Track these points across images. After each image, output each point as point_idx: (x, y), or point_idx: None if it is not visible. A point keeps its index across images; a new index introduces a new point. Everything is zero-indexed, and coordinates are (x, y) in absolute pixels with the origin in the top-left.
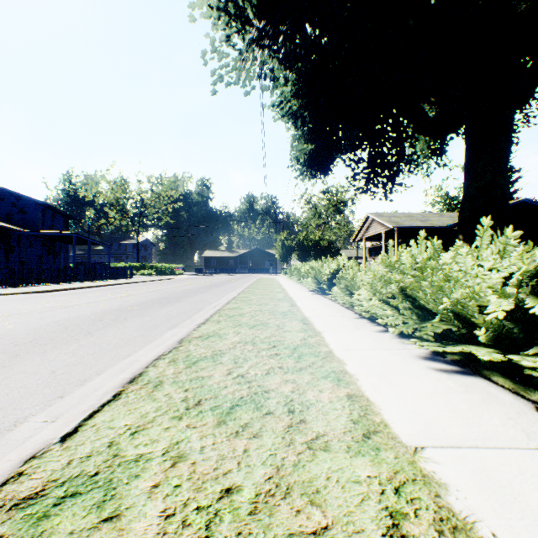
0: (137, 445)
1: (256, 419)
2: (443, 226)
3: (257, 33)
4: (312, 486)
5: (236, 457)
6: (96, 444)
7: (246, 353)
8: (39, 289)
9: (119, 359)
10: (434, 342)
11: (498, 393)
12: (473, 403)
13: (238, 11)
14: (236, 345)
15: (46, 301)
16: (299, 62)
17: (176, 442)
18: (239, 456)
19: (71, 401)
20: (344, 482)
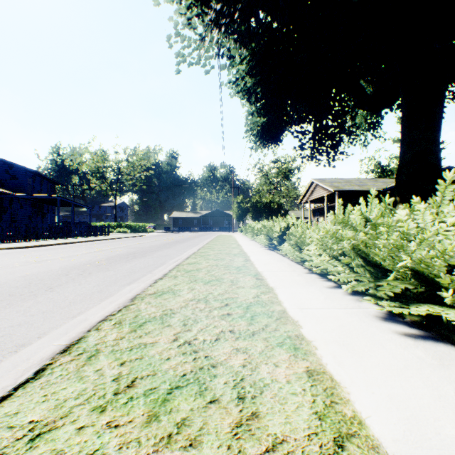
0: None
1: (197, 411)
2: (378, 190)
3: (215, 14)
4: None
5: None
6: None
7: (197, 313)
8: (22, 245)
9: (68, 318)
10: (389, 300)
11: None
12: None
13: None
14: (188, 303)
15: (24, 256)
16: (253, 42)
17: None
18: None
19: None
20: None
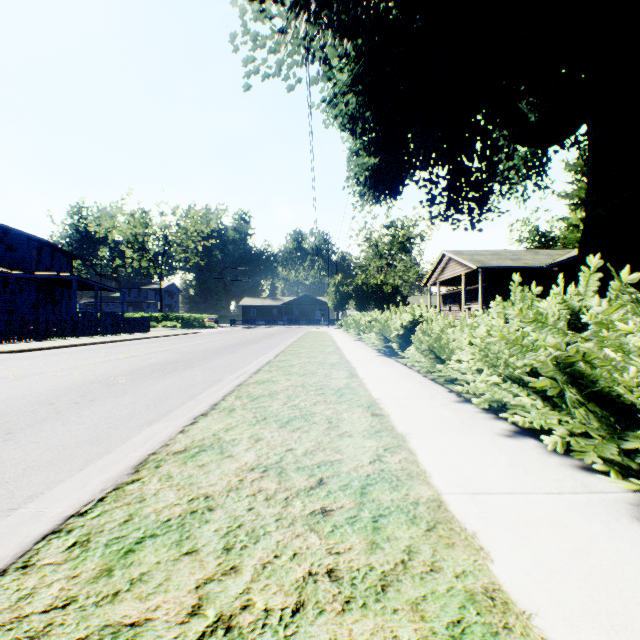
0: None
1: None
2: (540, 266)
3: None
4: None
5: None
6: None
7: (260, 508)
8: (11, 348)
9: None
10: None
11: None
12: None
13: None
14: (245, 476)
15: (3, 367)
16: (360, 38)
17: None
18: None
19: None
20: None
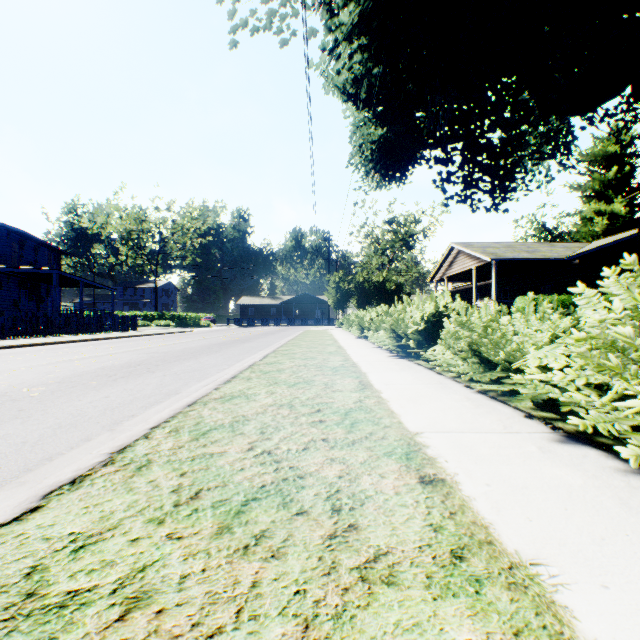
0: None
1: None
2: (560, 258)
3: None
4: None
5: None
6: None
7: None
8: None
9: None
10: None
11: None
12: None
13: None
14: None
15: None
16: None
17: None
18: None
19: None
20: None
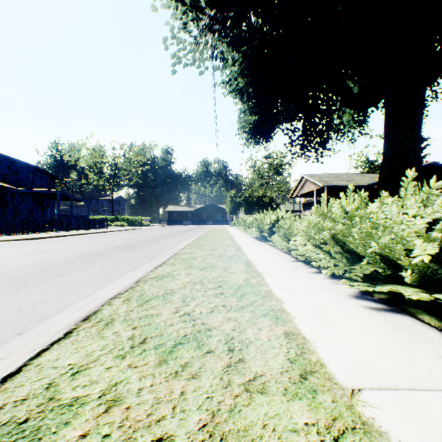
0: (75, 386)
1: (197, 358)
2: (365, 185)
3: (209, 20)
4: (247, 436)
5: (172, 401)
6: (34, 385)
7: (194, 292)
8: (26, 237)
9: (81, 297)
10: (362, 282)
11: (426, 331)
12: (404, 342)
13: (193, 2)
14: (186, 284)
15: (30, 247)
16: (245, 46)
17: (114, 384)
18: (176, 399)
19: (28, 338)
20: (281, 432)
